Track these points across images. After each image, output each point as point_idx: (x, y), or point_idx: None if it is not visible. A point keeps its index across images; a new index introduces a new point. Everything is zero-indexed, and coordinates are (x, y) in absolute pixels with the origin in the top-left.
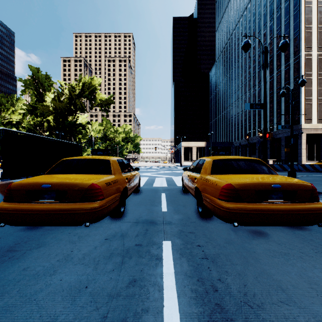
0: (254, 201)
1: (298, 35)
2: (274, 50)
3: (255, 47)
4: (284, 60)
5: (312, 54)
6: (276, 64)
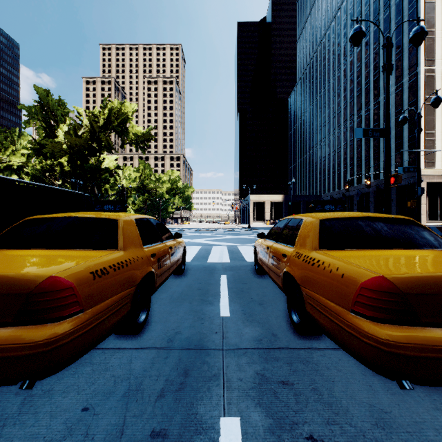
0: None
1: None
2: (380, 64)
3: (353, 61)
4: (395, 78)
5: (435, 69)
6: (383, 85)
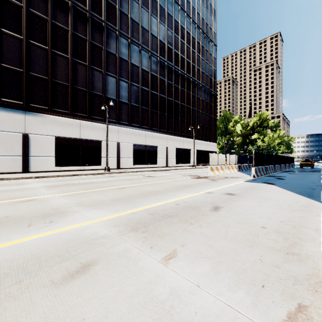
0: None
1: None
2: None
3: None
4: None
5: None
6: None
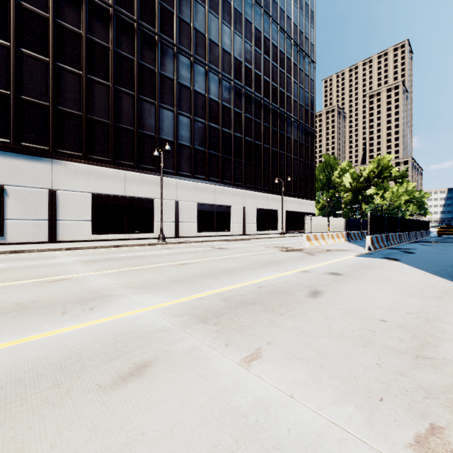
0: None
1: None
2: None
3: None
4: None
5: None
6: None
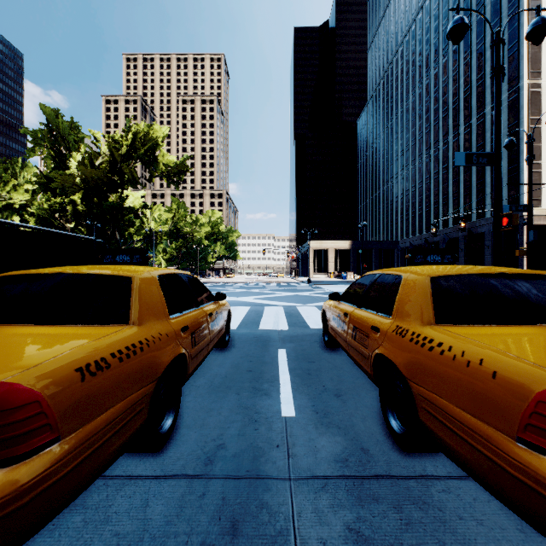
0: None
1: (517, 52)
2: (472, 78)
3: (438, 74)
4: (491, 95)
5: (542, 84)
6: (476, 104)
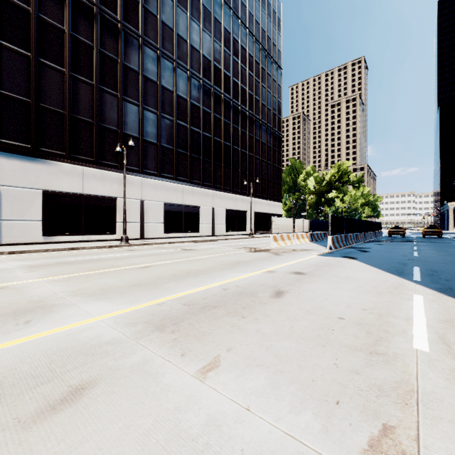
0: (429, 233)
1: None
2: None
3: None
4: None
5: None
6: None
